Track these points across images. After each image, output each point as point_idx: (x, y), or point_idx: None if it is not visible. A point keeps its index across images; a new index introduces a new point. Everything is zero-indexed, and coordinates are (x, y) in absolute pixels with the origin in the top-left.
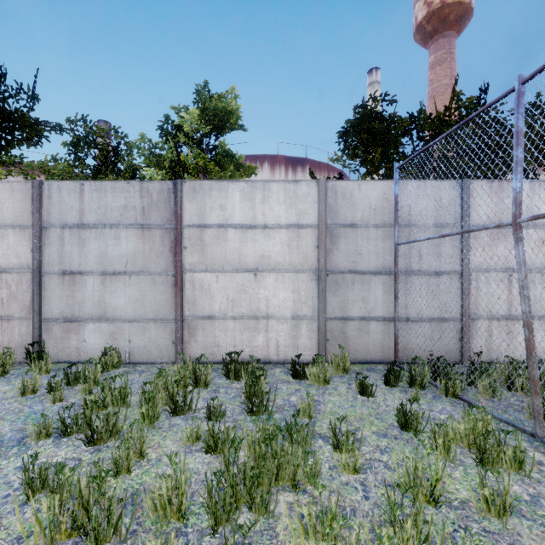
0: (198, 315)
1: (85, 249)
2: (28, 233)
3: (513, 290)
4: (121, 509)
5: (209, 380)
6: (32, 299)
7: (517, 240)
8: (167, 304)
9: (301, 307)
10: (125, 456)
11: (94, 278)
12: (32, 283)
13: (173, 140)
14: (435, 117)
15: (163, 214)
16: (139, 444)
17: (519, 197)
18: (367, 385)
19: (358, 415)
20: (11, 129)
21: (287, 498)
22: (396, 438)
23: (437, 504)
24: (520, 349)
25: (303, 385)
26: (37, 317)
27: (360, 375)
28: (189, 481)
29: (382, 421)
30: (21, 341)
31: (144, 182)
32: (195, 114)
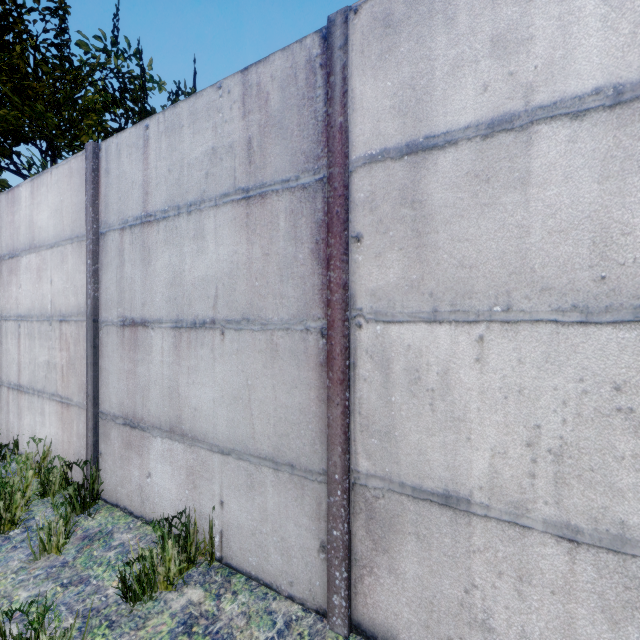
0: (402, 480)
1: (150, 271)
2: (85, 249)
3: None
4: None
5: None
6: (86, 372)
7: None
8: (304, 421)
9: None
10: None
11: (162, 334)
12: (86, 343)
13: None
14: None
15: (293, 144)
16: None
17: None
18: None
19: None
20: None
21: None
22: None
23: None
24: None
25: None
26: (90, 407)
27: None
28: None
29: None
30: (79, 448)
31: (250, 70)
32: None
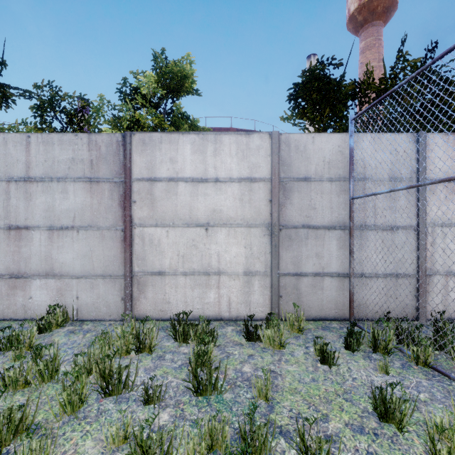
0: (148, 271)
1: (31, 204)
2: None
3: None
4: None
5: (153, 345)
6: None
7: None
8: (116, 260)
9: (253, 263)
10: None
11: (40, 232)
12: None
13: (131, 103)
14: (381, 78)
15: (111, 167)
16: None
17: None
18: (328, 352)
19: (323, 394)
20: None
21: None
22: (376, 434)
23: None
24: None
25: (257, 349)
26: None
27: (316, 336)
28: None
29: (353, 405)
30: None
31: (92, 134)
32: (151, 77)
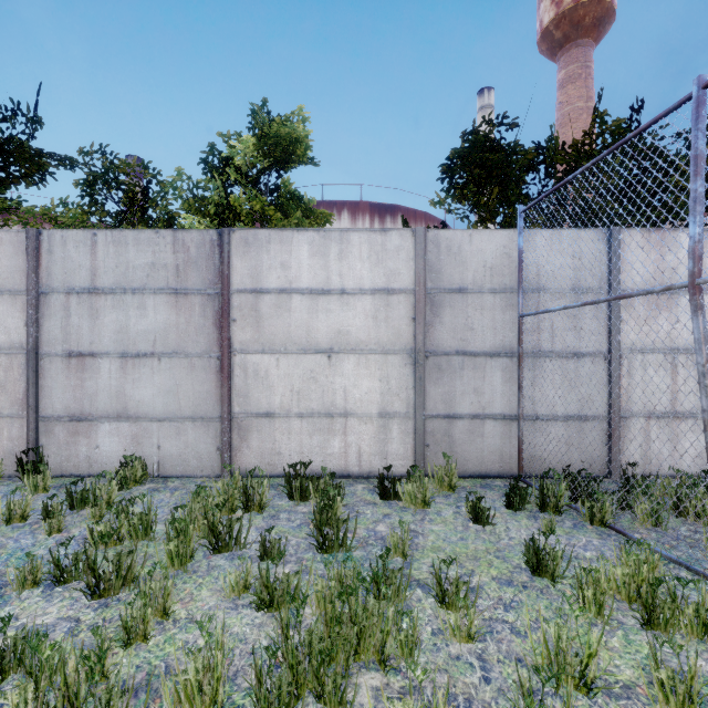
0: (252, 412)
1: (99, 323)
2: (21, 301)
3: (679, 378)
4: (129, 700)
5: (265, 501)
6: (27, 390)
7: (695, 309)
8: (209, 397)
9: (391, 401)
10: (140, 616)
11: (110, 361)
12: (27, 369)
13: (220, 178)
14: (571, 147)
15: (204, 274)
16: (162, 597)
17: (698, 249)
18: (482, 509)
19: (471, 552)
20: (3, 163)
21: (372, 681)
22: (525, 586)
23: (589, 690)
24: (688, 458)
25: (394, 508)
26: (32, 414)
27: (472, 494)
28: (231, 654)
29: (505, 562)
30: (12, 448)
31: (178, 232)
32: (250, 143)
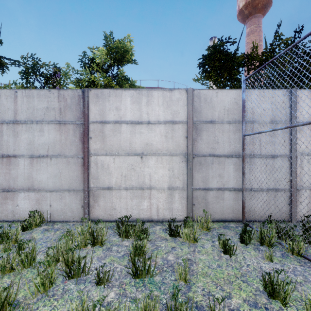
0: (100, 187)
1: (18, 139)
2: None
3: None
4: None
5: (104, 240)
6: None
7: None
8: (77, 179)
9: (174, 181)
10: None
11: (24, 159)
12: None
13: (89, 69)
14: (263, 52)
15: (74, 113)
16: None
17: None
18: (229, 246)
19: (226, 276)
20: None
21: None
22: (266, 308)
23: None
24: None
25: (177, 242)
26: None
27: (219, 233)
28: None
29: (248, 285)
30: None
31: (61, 90)
32: (103, 51)
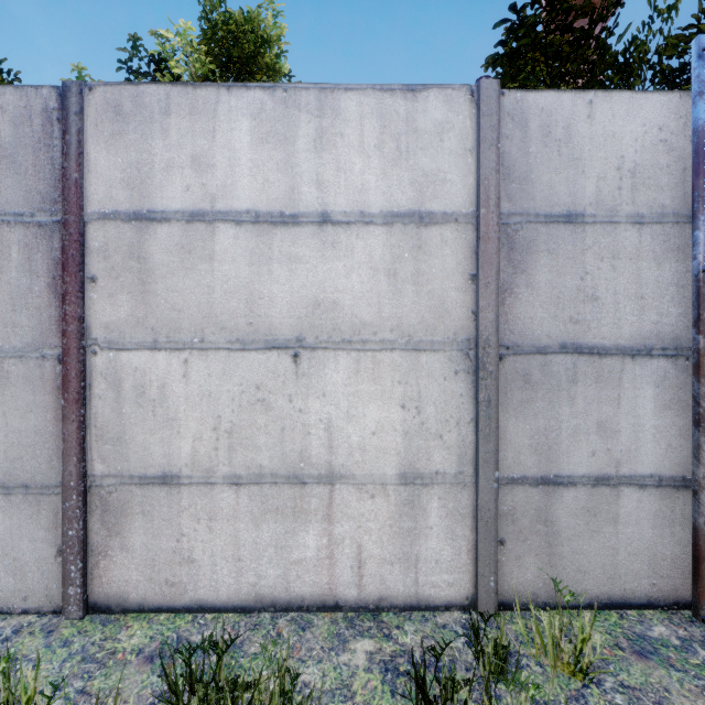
0: (132, 473)
1: None
2: None
3: None
4: None
5: None
6: None
7: None
8: (41, 442)
9: (425, 450)
10: None
11: None
12: None
13: None
14: (688, 26)
15: (28, 181)
16: None
17: None
18: None
19: None
20: None
21: None
22: None
23: None
24: None
25: None
26: None
27: (635, 692)
28: None
29: None
30: None
31: None
32: (191, 35)
